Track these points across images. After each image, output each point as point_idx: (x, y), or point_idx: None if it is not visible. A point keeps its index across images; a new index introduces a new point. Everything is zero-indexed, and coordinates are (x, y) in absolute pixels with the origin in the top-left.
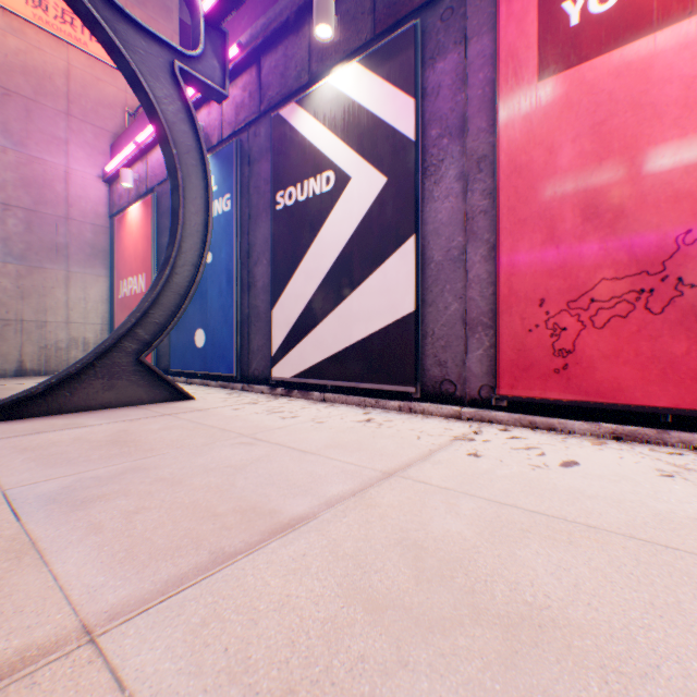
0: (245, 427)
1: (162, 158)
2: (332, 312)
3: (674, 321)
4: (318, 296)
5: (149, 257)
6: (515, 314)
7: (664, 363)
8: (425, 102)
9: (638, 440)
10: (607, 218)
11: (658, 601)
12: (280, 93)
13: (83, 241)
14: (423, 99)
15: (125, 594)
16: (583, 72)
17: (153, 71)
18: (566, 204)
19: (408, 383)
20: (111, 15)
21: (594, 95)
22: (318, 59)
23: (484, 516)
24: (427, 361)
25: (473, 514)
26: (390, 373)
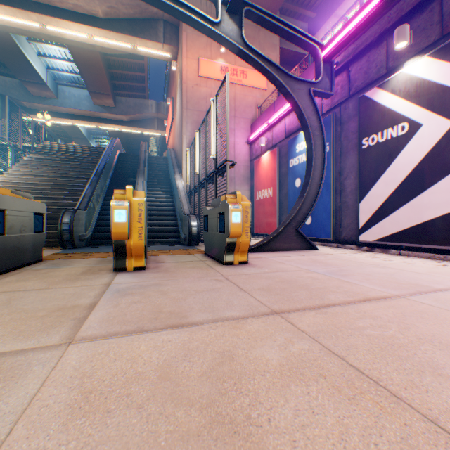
0: (367, 262)
1: (281, 128)
2: (405, 203)
3: None
4: (394, 195)
5: (274, 179)
6: None
7: None
8: None
9: None
10: None
11: None
12: (363, 83)
13: (239, 174)
14: None
15: (397, 292)
16: None
17: (301, 97)
18: None
19: None
20: (286, 80)
21: None
22: (393, 59)
23: None
24: None
25: None
26: None
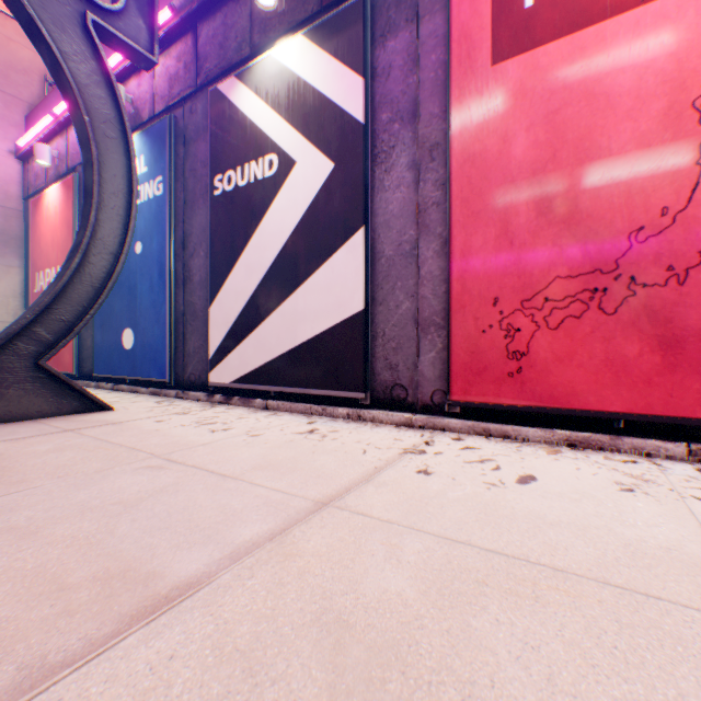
0: (162, 444)
1: None
2: (276, 310)
3: (627, 322)
4: (260, 293)
5: (70, 246)
6: (469, 313)
7: (618, 366)
8: (375, 83)
9: (592, 447)
10: (561, 212)
11: (657, 699)
12: (219, 65)
13: None
14: (373, 80)
15: None
16: (537, 57)
17: (57, 19)
18: (521, 196)
19: (358, 389)
20: None
21: (548, 82)
22: (261, 30)
23: (432, 563)
24: (378, 364)
25: (418, 561)
26: (338, 377)
